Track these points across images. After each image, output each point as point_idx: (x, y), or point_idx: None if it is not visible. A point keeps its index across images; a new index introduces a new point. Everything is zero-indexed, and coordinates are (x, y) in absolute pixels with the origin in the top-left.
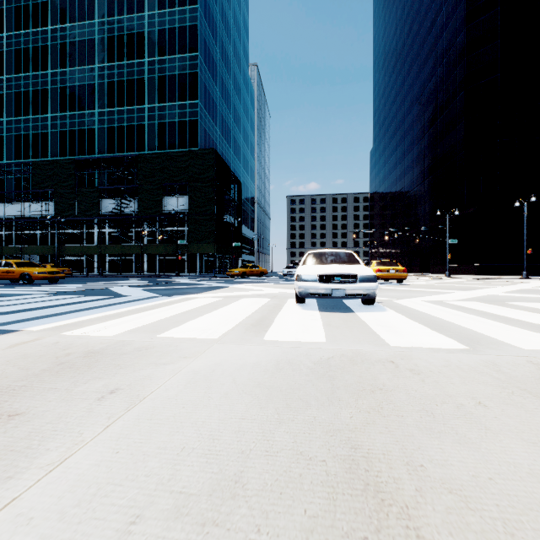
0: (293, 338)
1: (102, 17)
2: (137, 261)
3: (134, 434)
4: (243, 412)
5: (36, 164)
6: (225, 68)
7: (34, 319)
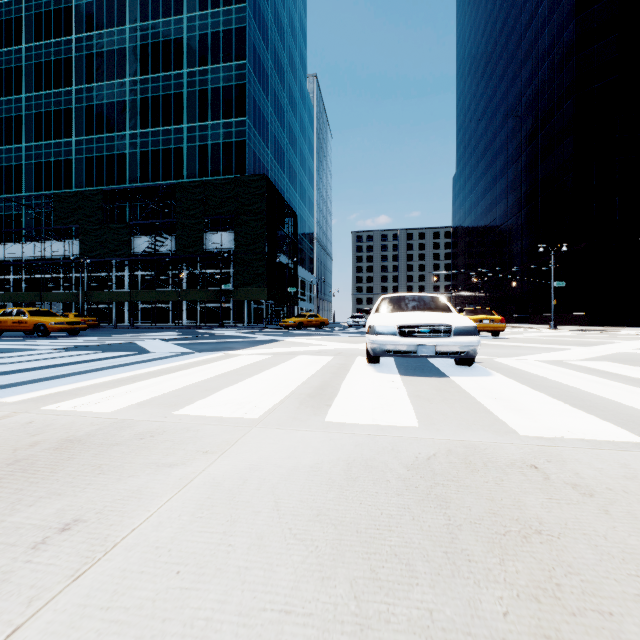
0: (368, 419)
1: (134, 22)
2: (175, 310)
3: None
4: (288, 590)
5: (58, 197)
6: (278, 79)
7: (21, 384)
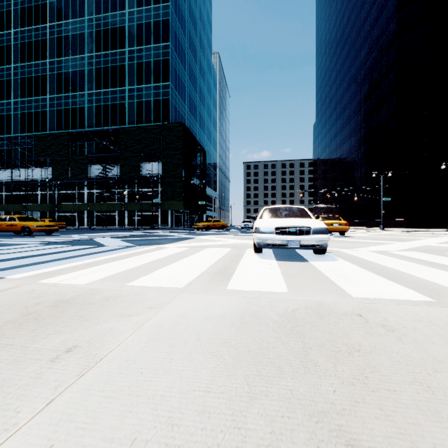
0: (255, 288)
1: (91, 14)
2: (120, 217)
3: (79, 414)
4: (208, 381)
5: (37, 137)
6: (192, 56)
7: (20, 267)
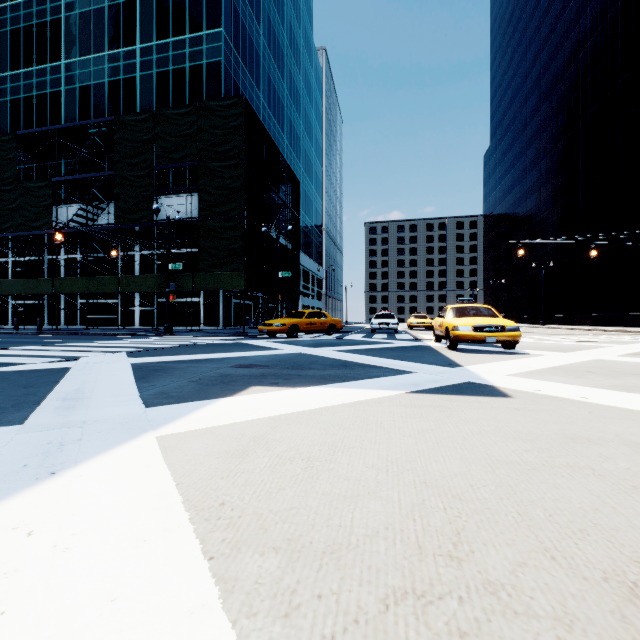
0: None
1: None
2: (124, 307)
3: None
4: None
5: None
6: (275, 6)
7: None
